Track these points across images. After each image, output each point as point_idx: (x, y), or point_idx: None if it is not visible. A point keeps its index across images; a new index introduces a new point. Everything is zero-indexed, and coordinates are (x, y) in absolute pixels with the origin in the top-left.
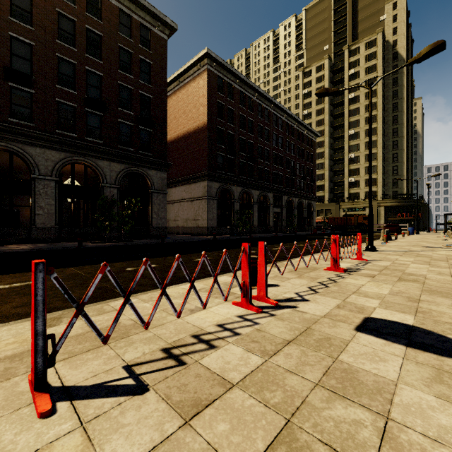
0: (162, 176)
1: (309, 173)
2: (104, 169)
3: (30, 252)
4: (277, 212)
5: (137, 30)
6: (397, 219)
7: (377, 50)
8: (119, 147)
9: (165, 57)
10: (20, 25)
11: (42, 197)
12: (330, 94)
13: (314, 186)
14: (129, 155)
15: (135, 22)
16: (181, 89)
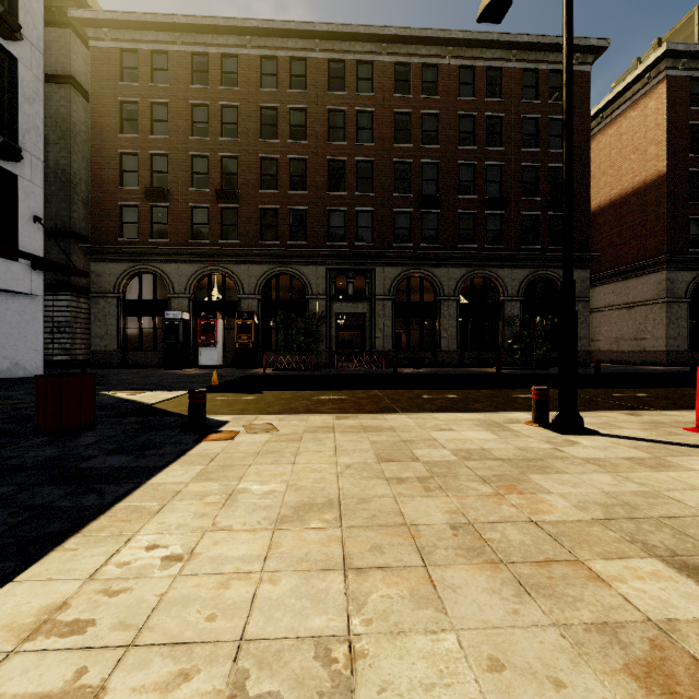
0: (581, 277)
1: None
2: (505, 280)
3: (461, 375)
4: None
5: (545, 84)
6: None
7: None
8: (522, 248)
9: (587, 98)
10: (429, 149)
11: (445, 319)
12: None
13: None
14: (535, 256)
15: (543, 74)
16: (604, 129)
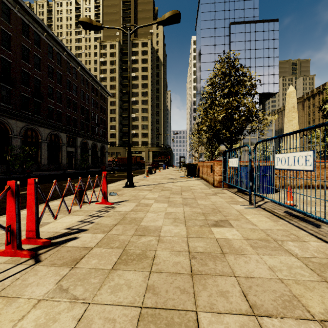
0: None
1: (103, 122)
2: None
3: None
4: (72, 152)
5: None
6: (159, 159)
7: (148, 50)
8: None
9: None
10: None
11: None
12: (94, 28)
13: (107, 132)
14: None
15: None
16: None
